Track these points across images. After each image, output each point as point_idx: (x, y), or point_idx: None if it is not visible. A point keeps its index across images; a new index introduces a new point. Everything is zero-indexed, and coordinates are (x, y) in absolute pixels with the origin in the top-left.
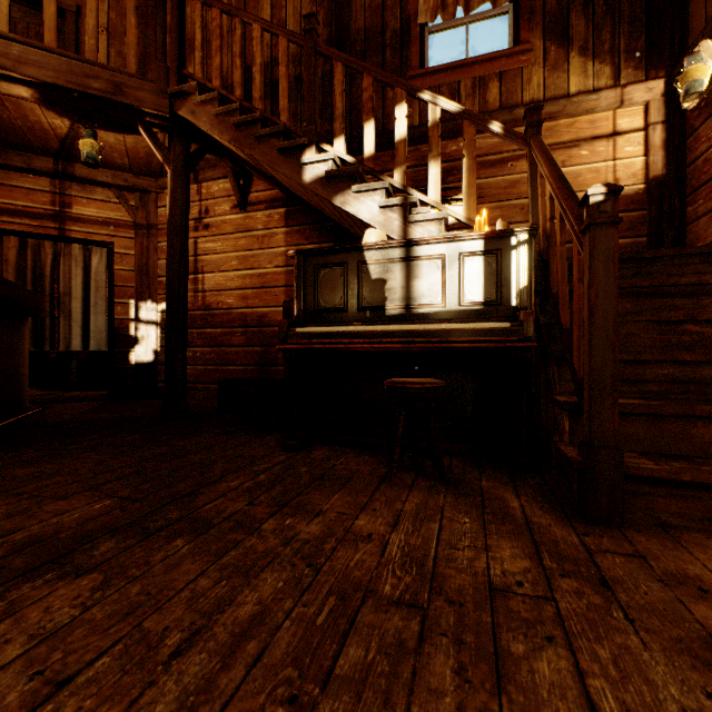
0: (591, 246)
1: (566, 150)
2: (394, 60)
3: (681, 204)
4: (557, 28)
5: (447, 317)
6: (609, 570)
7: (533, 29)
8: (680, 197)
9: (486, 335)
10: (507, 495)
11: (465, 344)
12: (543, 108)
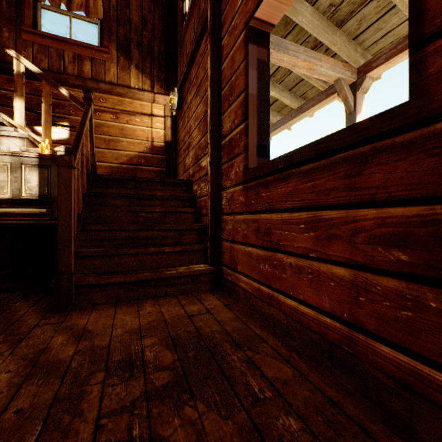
0: (58, 176)
1: (129, 116)
2: (10, 11)
3: (176, 156)
4: (125, 48)
5: (12, 203)
6: (34, 333)
7: (111, 42)
8: (175, 153)
9: (29, 216)
10: (24, 308)
11: (14, 221)
12: (116, 88)
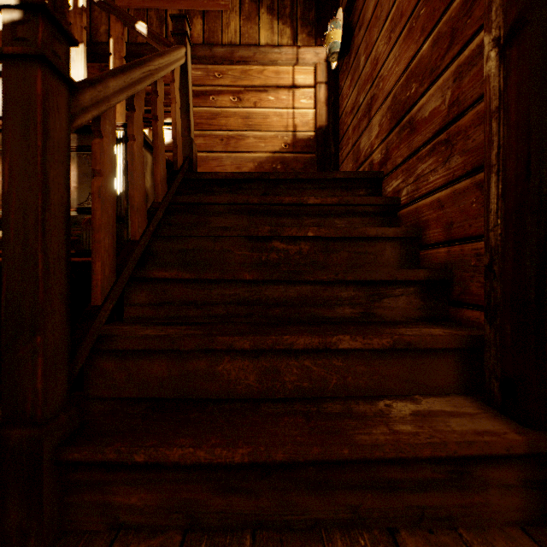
0: (3, 93)
1: (258, 93)
2: None
3: (335, 150)
4: None
5: None
6: None
7: None
8: (334, 144)
9: None
10: None
11: None
12: (238, 51)
